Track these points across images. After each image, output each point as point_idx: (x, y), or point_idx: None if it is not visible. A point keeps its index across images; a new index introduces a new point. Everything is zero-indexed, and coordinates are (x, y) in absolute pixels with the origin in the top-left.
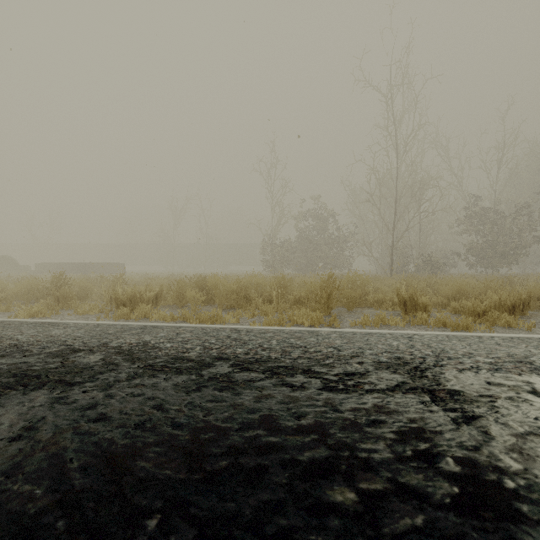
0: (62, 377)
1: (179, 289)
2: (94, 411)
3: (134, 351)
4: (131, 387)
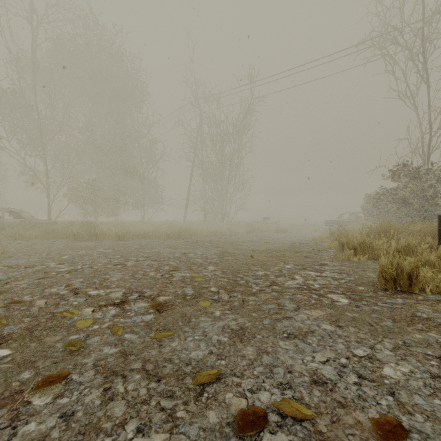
0: None
1: None
2: None
3: None
4: None
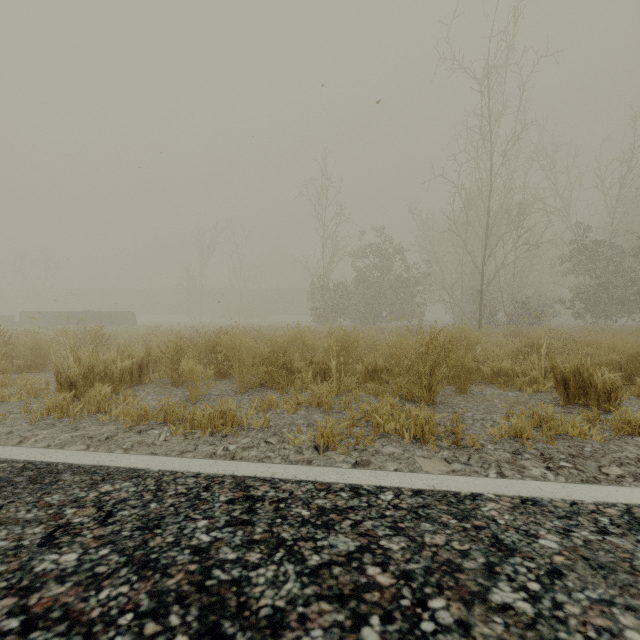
0: None
1: (176, 355)
2: None
3: None
4: None
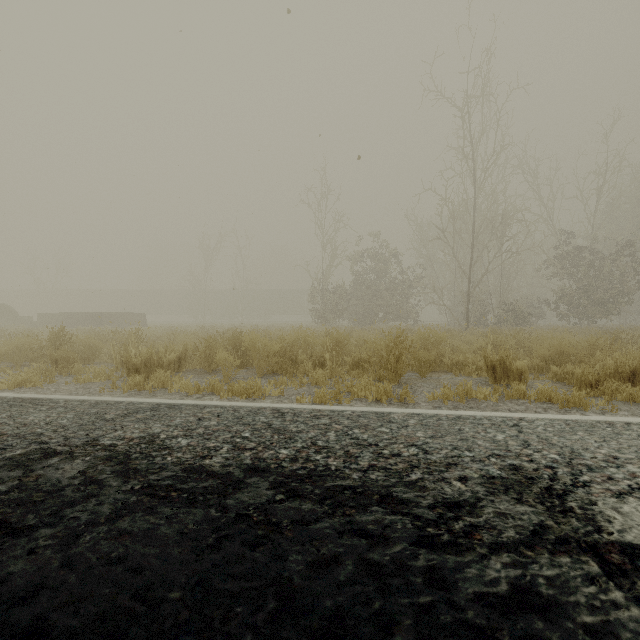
0: (6, 514)
1: (208, 349)
2: (30, 608)
3: (133, 455)
4: (109, 540)
